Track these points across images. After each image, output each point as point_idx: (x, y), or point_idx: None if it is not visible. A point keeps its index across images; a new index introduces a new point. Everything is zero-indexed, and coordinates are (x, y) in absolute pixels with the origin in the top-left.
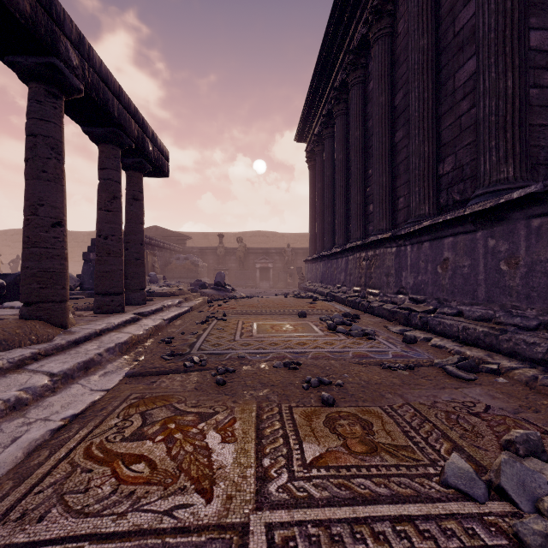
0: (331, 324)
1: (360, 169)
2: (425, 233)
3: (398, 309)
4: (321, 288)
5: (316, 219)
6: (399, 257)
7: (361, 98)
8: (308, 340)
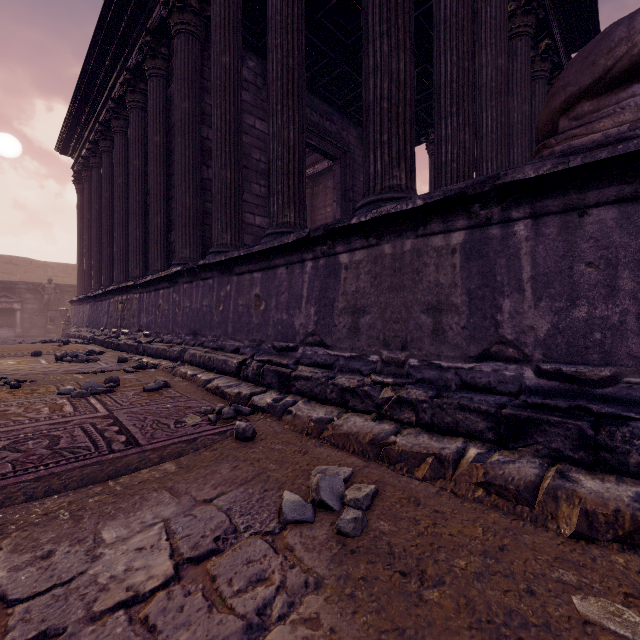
0: (59, 355)
1: (123, 215)
2: (151, 285)
3: (135, 343)
4: (86, 333)
5: (84, 254)
6: (140, 302)
7: (125, 147)
8: (27, 367)
